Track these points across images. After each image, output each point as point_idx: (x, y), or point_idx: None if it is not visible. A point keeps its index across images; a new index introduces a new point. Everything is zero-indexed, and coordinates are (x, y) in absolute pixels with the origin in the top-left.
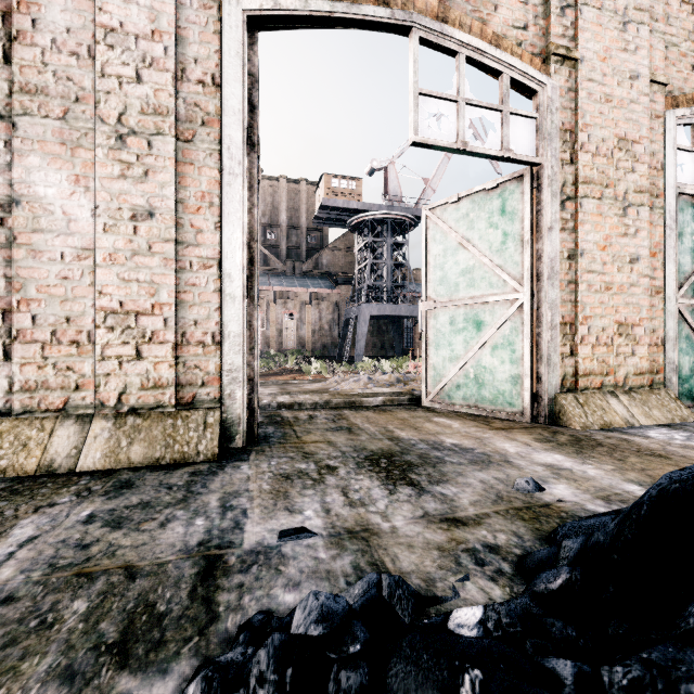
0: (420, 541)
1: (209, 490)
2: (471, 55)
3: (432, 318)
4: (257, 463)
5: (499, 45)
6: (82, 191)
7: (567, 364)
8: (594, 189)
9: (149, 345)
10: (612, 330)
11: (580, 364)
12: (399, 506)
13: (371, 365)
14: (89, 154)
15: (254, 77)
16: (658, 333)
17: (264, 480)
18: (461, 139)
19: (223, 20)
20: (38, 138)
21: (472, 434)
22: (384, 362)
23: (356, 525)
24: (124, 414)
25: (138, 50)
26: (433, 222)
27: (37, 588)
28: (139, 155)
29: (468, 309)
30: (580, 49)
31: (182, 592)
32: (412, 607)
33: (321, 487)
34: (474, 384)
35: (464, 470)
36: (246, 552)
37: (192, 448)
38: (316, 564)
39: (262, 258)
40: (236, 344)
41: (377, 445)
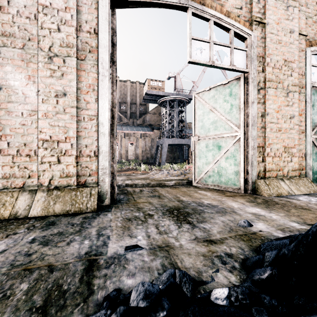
0: (194, 252)
1: (92, 226)
2: (216, 21)
3: (197, 144)
4: (115, 213)
5: (229, 16)
6: (32, 83)
7: (261, 166)
8: (273, 84)
9: (63, 156)
10: (281, 150)
11: (267, 166)
12: (183, 234)
13: (169, 167)
14: (35, 65)
15: (114, 30)
16: (303, 151)
17: (118, 221)
18: (211, 60)
19: (99, 2)
20: (10, 57)
21: (216, 198)
22: (174, 165)
23: (162, 243)
24: (52, 189)
25: (58, 16)
26: (198, 100)
27: (3, 277)
28: (59, 66)
29: (214, 140)
30: (267, 18)
31: (76, 279)
32: (191, 287)
33: (145, 224)
34: (217, 175)
35: (214, 216)
36: (109, 257)
37: (84, 205)
38: (143, 264)
39: (119, 117)
40: (105, 156)
41: (172, 204)
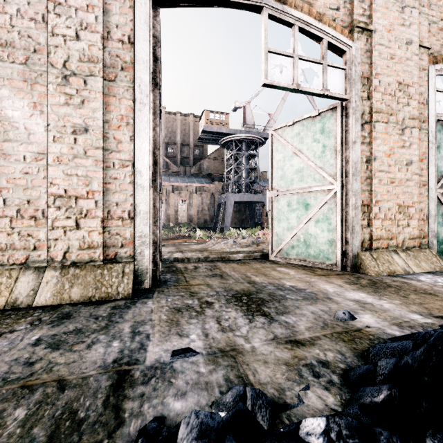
0: (272, 358)
1: (124, 320)
2: (302, 26)
3: (275, 202)
4: (158, 300)
5: (321, 20)
6: (38, 113)
7: (365, 232)
8: (383, 116)
9: (84, 219)
10: (394, 209)
11: (374, 232)
12: (256, 331)
13: (235, 233)
14: (43, 88)
15: (157, 38)
16: (424, 212)
17: (162, 312)
18: (296, 82)
19: None
20: (7, 77)
21: (303, 279)
22: (243, 231)
23: (226, 346)
24: (67, 266)
25: (77, 18)
26: (276, 139)
27: None
28: (78, 89)
29: (300, 196)
30: (374, 23)
31: (98, 401)
32: (269, 414)
33: (202, 317)
34: (303, 245)
35: (300, 304)
36: (147, 367)
37: (114, 289)
38: (197, 377)
39: (165, 164)
40: (145, 218)
41: (240, 286)
